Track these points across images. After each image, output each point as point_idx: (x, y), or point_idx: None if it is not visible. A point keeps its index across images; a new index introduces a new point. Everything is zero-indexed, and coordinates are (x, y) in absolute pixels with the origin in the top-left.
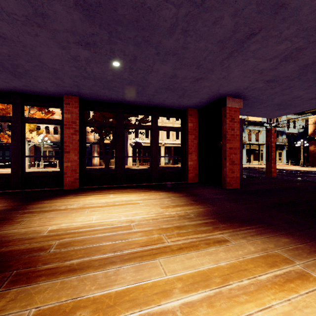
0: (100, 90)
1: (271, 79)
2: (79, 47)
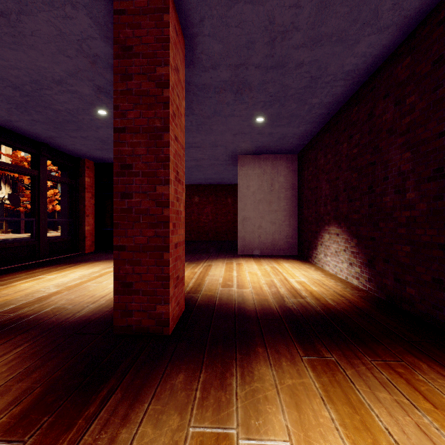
0: None
1: None
2: (91, 87)
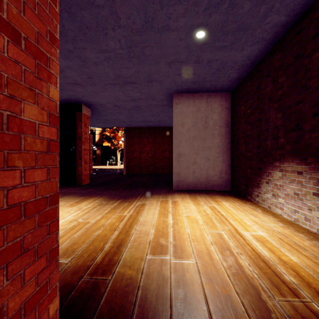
0: None
1: (118, 105)
2: None
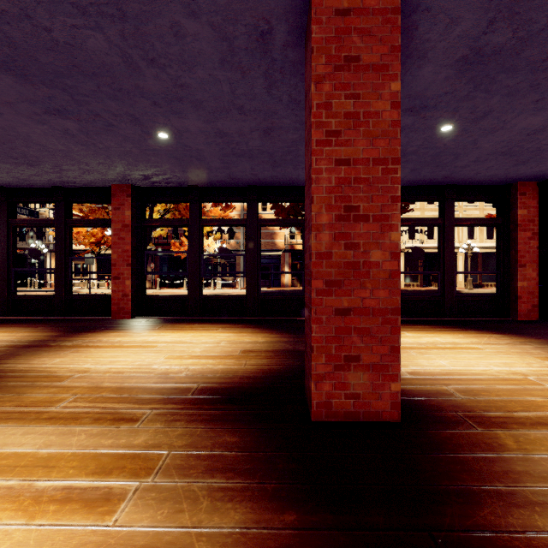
0: None
1: None
2: (404, 115)
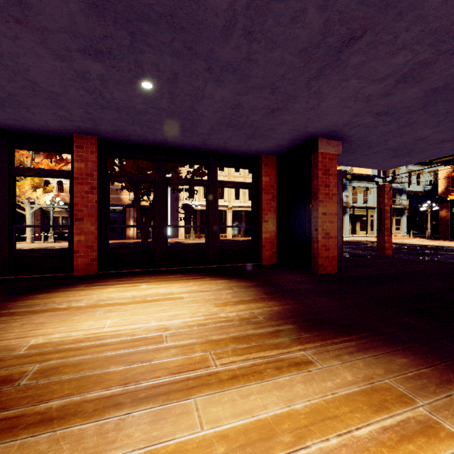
0: (129, 126)
1: (383, 110)
2: (86, 58)
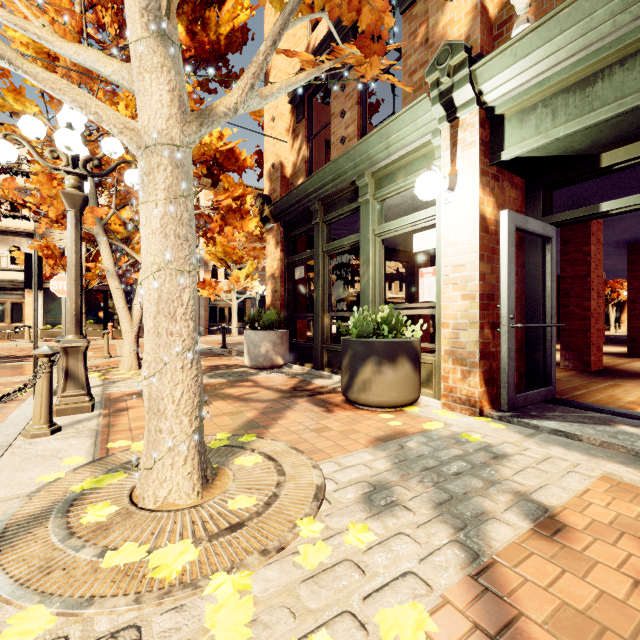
0: None
1: None
2: None
